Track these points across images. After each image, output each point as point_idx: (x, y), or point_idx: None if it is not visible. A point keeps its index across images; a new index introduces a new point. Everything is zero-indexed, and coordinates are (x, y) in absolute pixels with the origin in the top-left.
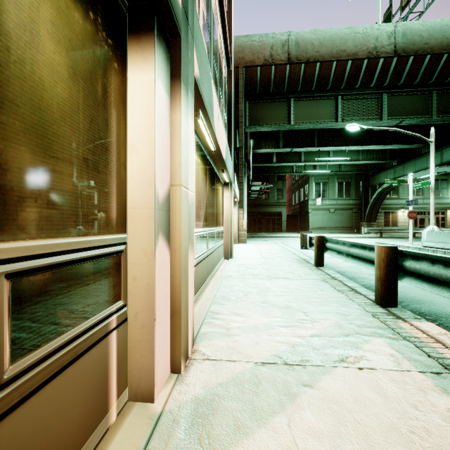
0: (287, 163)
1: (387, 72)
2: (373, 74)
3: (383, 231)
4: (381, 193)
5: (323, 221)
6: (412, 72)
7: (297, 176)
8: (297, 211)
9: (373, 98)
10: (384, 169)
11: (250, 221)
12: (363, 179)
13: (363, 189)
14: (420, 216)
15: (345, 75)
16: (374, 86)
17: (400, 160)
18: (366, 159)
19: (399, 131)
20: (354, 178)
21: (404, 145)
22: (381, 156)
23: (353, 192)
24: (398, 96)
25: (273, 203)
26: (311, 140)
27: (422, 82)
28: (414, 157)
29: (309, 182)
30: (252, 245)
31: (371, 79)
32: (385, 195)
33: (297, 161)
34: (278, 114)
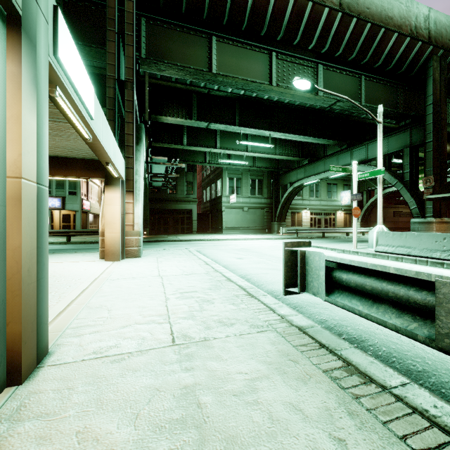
0: (200, 147)
1: (329, 31)
2: (314, 29)
3: (299, 231)
4: (292, 192)
5: (236, 221)
6: (351, 42)
7: (208, 171)
8: (209, 210)
9: (309, 66)
10: (295, 168)
11: (153, 219)
12: (274, 178)
13: (274, 188)
14: (318, 216)
15: (285, 18)
16: (312, 49)
17: (311, 159)
18: (282, 154)
19: (350, 101)
20: (266, 176)
21: (322, 140)
22: (295, 153)
23: (265, 190)
24: (333, 72)
25: (182, 198)
26: (231, 117)
27: (357, 59)
28: (325, 156)
29: (223, 176)
30: (150, 263)
31: (312, 36)
32: (295, 194)
33: (212, 146)
34: (194, 53)
